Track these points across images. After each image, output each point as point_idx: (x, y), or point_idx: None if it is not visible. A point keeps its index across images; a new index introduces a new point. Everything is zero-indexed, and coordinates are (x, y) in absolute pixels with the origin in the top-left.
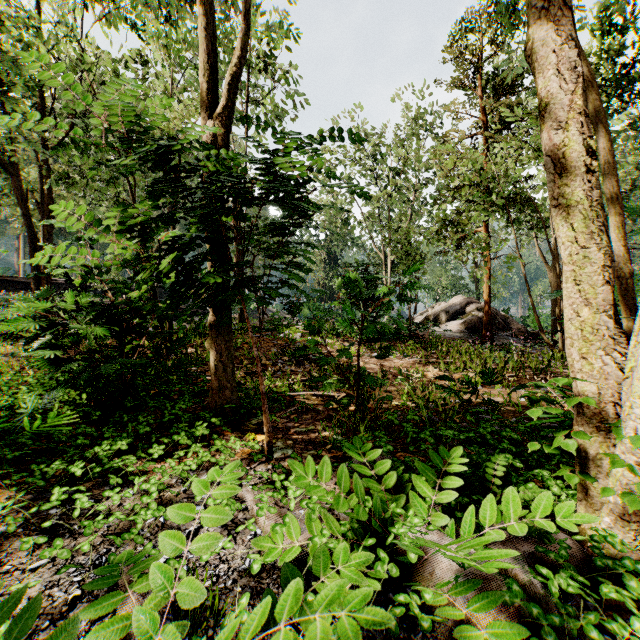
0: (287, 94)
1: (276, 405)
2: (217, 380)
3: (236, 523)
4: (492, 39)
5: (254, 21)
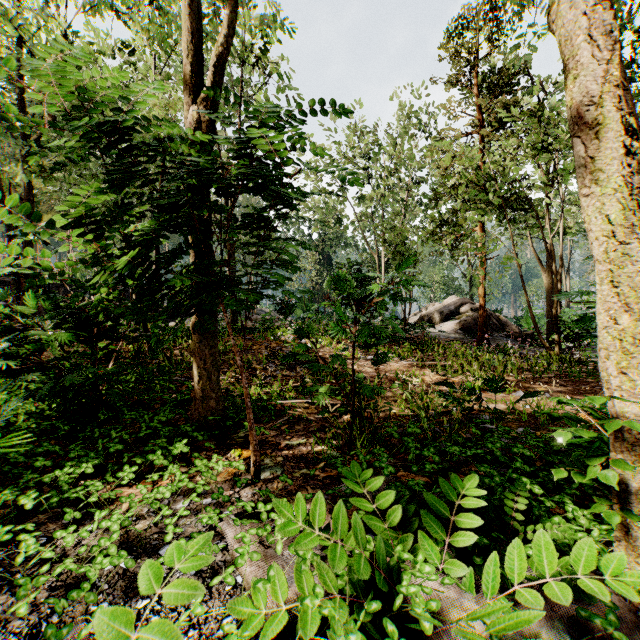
0: (280, 89)
1: (266, 414)
2: (200, 389)
3: (213, 568)
4: (488, 36)
5: (246, 14)
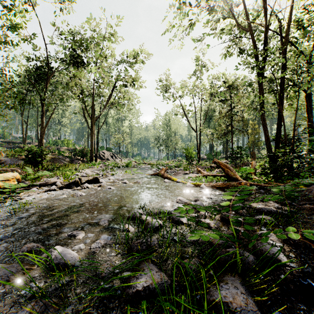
0: None
1: None
2: None
3: None
4: None
5: None
